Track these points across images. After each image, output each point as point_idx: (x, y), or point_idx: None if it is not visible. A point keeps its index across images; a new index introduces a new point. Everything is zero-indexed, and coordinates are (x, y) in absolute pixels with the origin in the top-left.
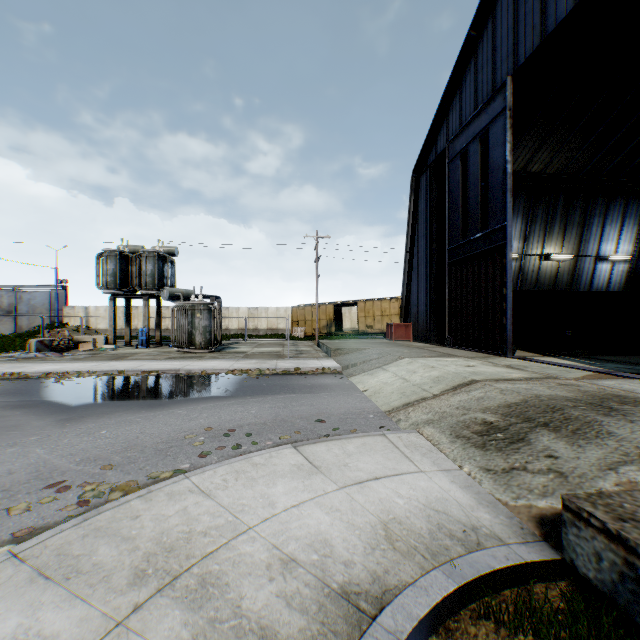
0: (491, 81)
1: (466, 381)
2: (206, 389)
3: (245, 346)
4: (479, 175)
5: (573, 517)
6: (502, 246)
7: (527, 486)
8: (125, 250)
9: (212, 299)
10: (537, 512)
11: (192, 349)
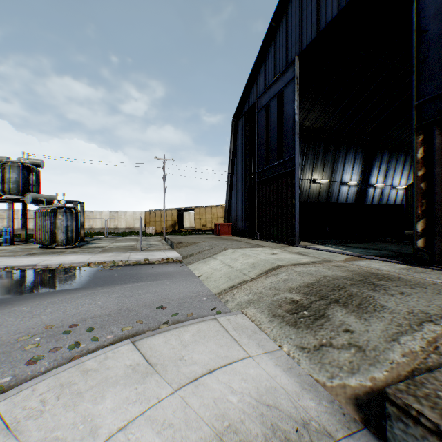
0: (285, 58)
1: (274, 266)
2: (59, 282)
3: (105, 242)
4: (277, 122)
5: (400, 412)
6: (292, 171)
7: (337, 363)
8: None
9: (75, 204)
10: (352, 392)
11: (55, 245)
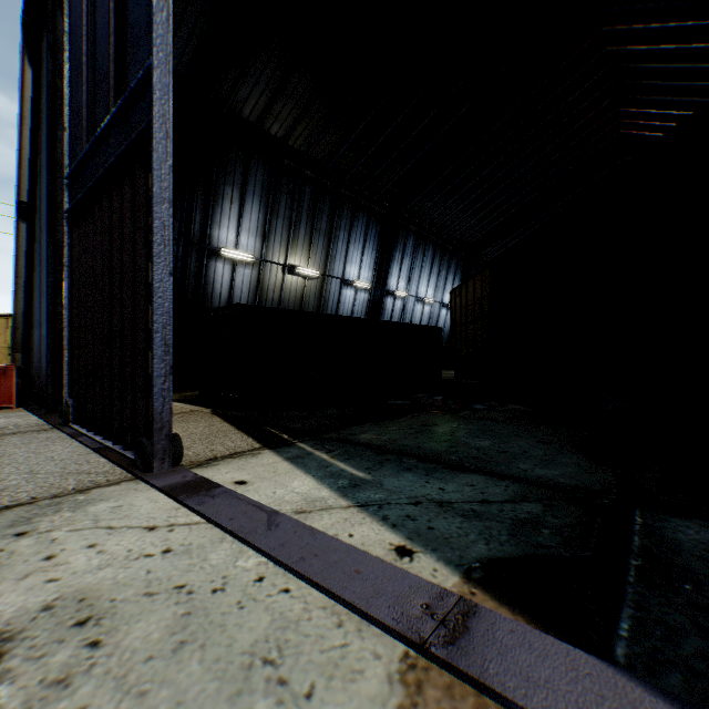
0: None
1: None
2: None
3: None
4: None
5: None
6: (150, 138)
7: None
8: None
9: None
10: None
11: None
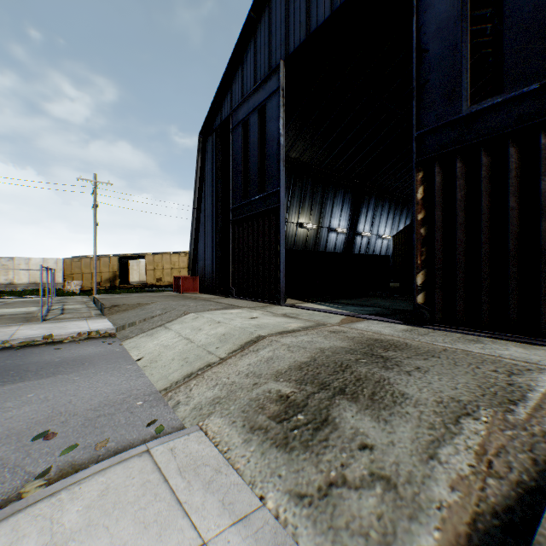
0: (268, 62)
1: (253, 338)
2: None
3: None
4: (258, 144)
5: None
6: (277, 208)
7: (360, 524)
8: None
9: None
10: None
11: None
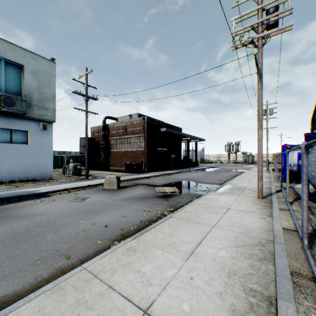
0: None
1: None
2: None
3: None
4: None
5: None
6: None
7: None
8: (229, 143)
9: (250, 153)
10: None
11: (248, 163)
